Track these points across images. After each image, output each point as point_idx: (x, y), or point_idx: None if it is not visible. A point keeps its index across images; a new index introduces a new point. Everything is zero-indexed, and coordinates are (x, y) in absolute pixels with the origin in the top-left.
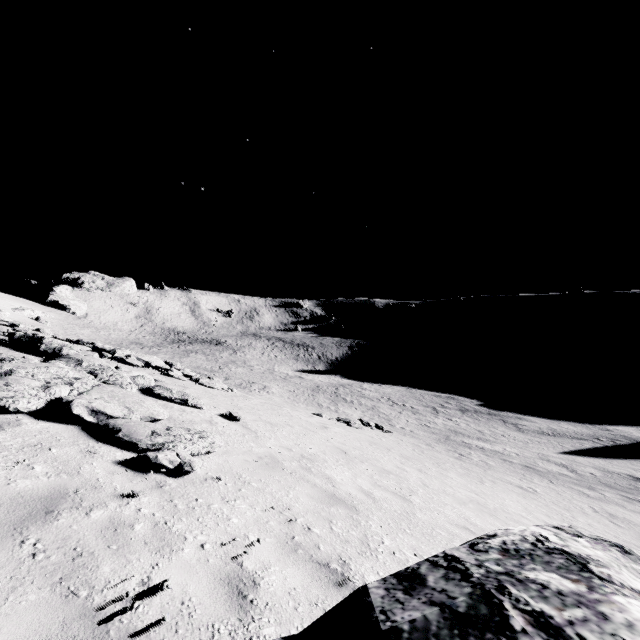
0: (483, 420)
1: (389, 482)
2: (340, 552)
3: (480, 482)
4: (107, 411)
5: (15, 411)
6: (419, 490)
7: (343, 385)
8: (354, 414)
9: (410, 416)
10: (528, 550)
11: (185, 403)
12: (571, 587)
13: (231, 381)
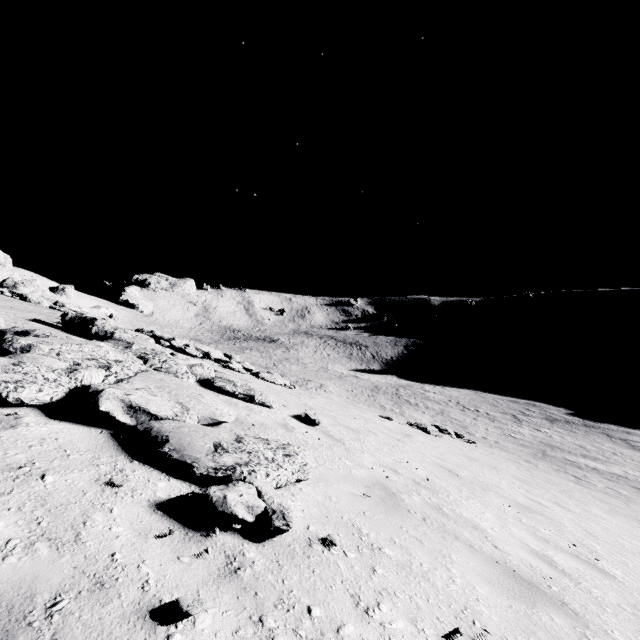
0: (580, 433)
1: (548, 530)
2: None
3: None
4: (150, 408)
5: (17, 403)
6: (595, 546)
7: (403, 386)
8: (422, 418)
9: (488, 424)
10: None
11: (251, 400)
12: None
13: (286, 378)
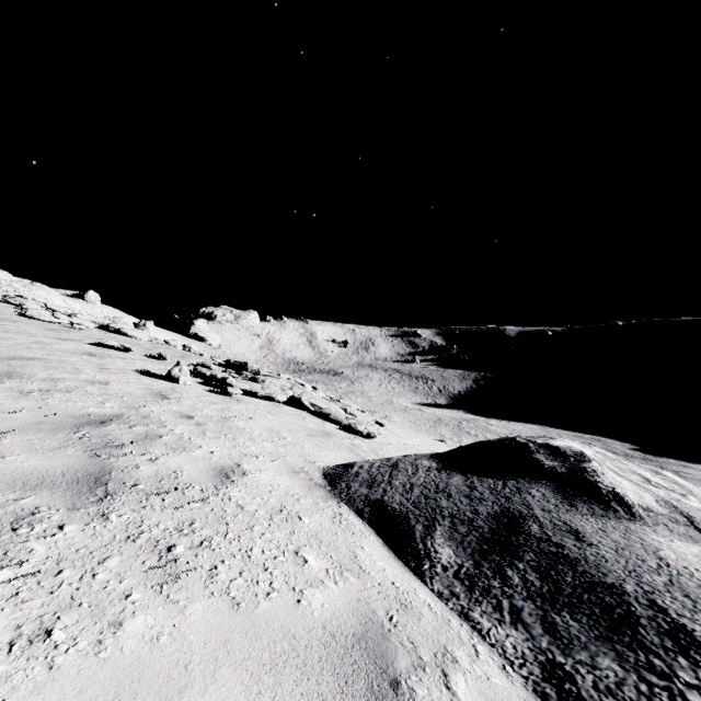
0: None
1: None
2: None
3: None
4: (319, 405)
5: (277, 401)
6: None
7: (467, 420)
8: None
9: None
10: (537, 436)
11: (345, 411)
12: (543, 439)
13: None
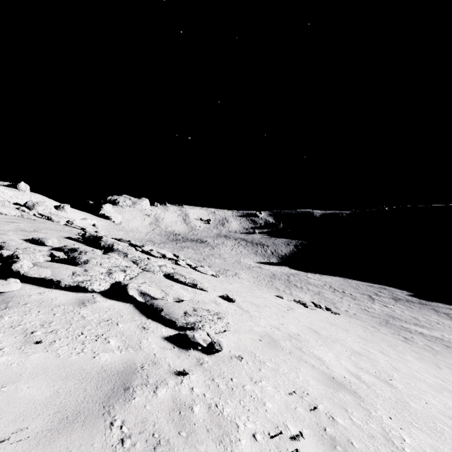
0: (415, 308)
1: (366, 364)
2: (374, 451)
3: (438, 367)
4: (151, 293)
5: (91, 291)
6: (394, 374)
7: (292, 274)
8: (305, 297)
9: (350, 301)
10: None
11: (195, 286)
12: None
13: (212, 268)
